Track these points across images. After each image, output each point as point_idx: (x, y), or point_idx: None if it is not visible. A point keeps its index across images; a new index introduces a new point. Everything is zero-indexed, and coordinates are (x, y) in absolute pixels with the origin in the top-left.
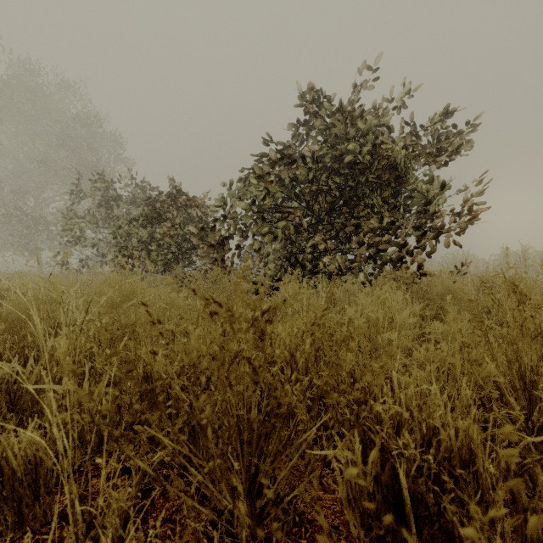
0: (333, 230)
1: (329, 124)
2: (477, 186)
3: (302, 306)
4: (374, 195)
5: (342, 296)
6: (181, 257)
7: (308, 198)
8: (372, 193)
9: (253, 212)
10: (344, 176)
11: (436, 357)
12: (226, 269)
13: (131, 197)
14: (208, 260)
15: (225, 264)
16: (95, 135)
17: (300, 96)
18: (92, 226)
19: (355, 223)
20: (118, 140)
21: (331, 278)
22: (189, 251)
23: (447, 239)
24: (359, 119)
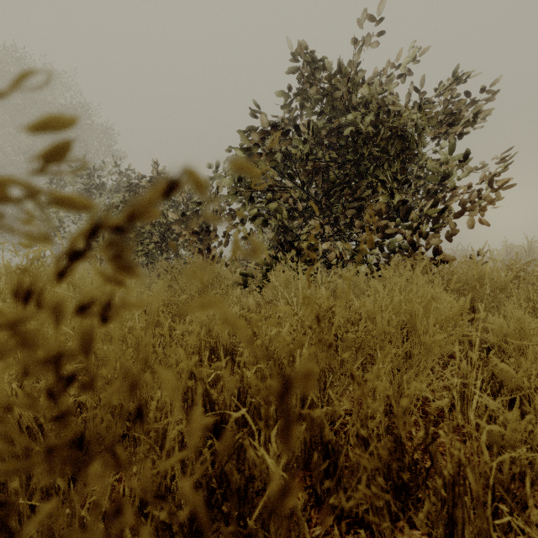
0: (332, 216)
1: (328, 89)
2: (499, 161)
3: (297, 299)
4: (381, 171)
5: (345, 287)
6: (164, 247)
7: (304, 177)
8: (378, 169)
9: (241, 193)
10: (346, 147)
11: (499, 371)
12: (212, 259)
13: (116, 186)
14: (191, 249)
15: (211, 254)
16: (85, 127)
17: (295, 58)
18: (72, 217)
19: (357, 205)
20: (108, 132)
21: (330, 268)
22: (175, 242)
23: (471, 219)
24: (363, 84)
